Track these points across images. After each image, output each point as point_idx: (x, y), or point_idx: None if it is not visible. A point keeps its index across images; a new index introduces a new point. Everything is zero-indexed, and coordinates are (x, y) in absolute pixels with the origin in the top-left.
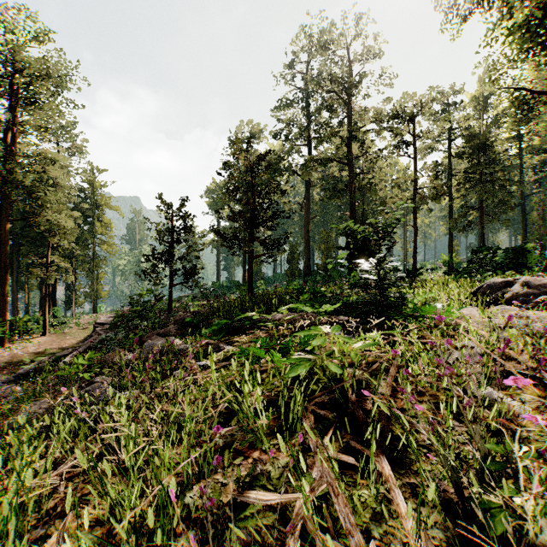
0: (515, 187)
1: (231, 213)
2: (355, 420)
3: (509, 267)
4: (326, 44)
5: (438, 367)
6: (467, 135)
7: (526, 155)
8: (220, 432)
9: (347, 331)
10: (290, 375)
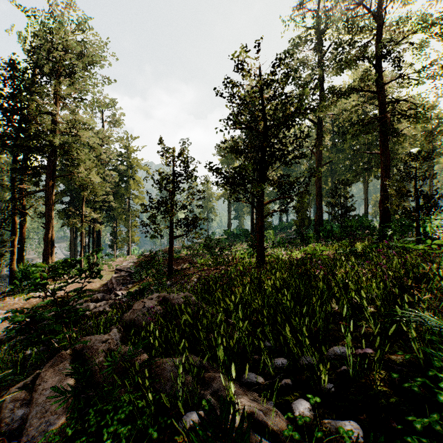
0: None
1: None
2: None
3: None
4: None
5: None
6: None
7: None
8: None
9: None
10: None
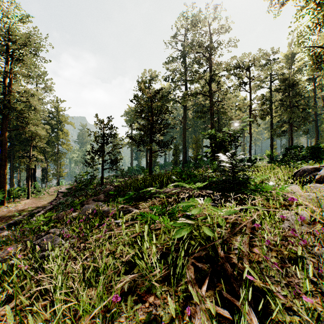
0: (311, 110)
1: (139, 126)
2: (224, 271)
3: (309, 158)
4: (196, 23)
5: (293, 238)
6: (281, 78)
7: (318, 90)
8: (126, 278)
9: (212, 200)
10: (176, 236)
